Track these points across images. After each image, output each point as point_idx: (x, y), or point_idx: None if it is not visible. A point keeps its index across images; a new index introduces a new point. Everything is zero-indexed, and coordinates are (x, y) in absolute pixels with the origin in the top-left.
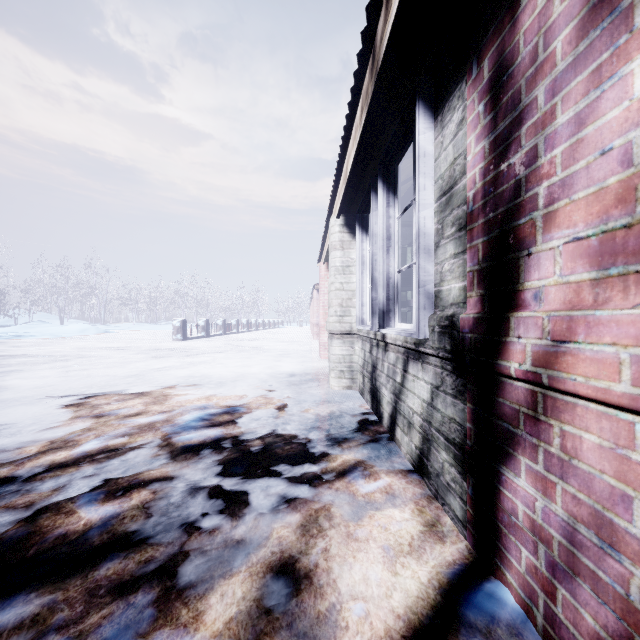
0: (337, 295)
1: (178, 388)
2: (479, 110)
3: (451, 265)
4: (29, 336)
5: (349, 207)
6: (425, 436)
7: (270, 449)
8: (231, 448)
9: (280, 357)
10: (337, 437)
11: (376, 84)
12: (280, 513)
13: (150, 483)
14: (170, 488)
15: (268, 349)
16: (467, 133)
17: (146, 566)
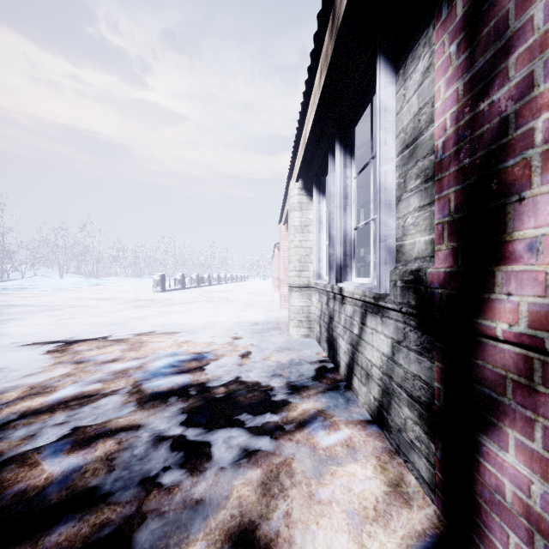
0: (296, 252)
1: (153, 335)
2: (450, 51)
3: (415, 218)
4: (32, 288)
5: (307, 171)
6: (385, 389)
7: (233, 397)
8: (197, 395)
9: (245, 307)
10: (297, 385)
11: (336, 42)
12: (241, 468)
13: (116, 432)
14: (135, 438)
15: (235, 300)
16: (435, 79)
17: (100, 531)
